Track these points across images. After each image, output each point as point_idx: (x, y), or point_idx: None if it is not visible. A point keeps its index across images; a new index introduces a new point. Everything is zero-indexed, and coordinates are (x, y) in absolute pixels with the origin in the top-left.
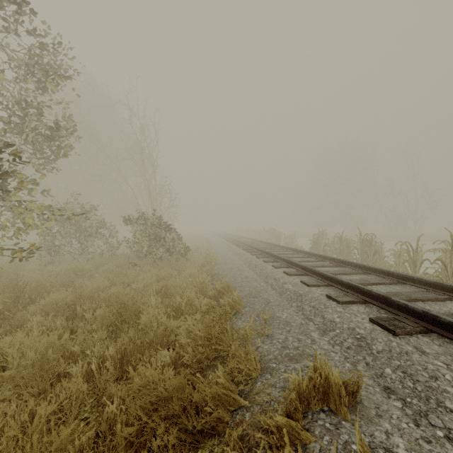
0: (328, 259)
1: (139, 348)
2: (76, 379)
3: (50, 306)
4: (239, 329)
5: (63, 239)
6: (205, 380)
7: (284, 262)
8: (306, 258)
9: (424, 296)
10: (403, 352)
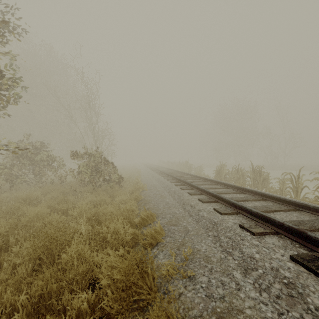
0: (231, 186)
1: (54, 294)
2: None
3: None
4: (161, 264)
5: (19, 171)
6: None
7: (197, 189)
8: (213, 185)
9: None
10: None
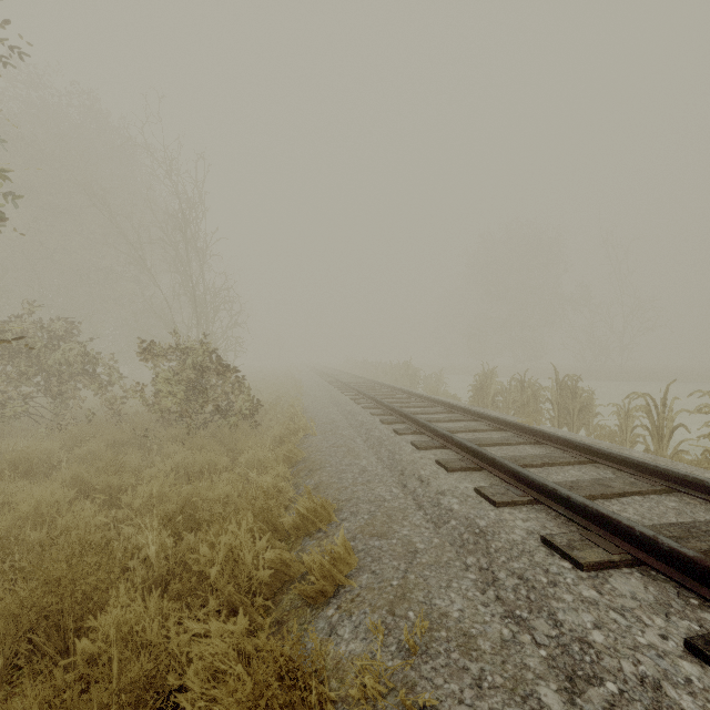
0: (512, 427)
1: None
2: None
3: None
4: (346, 659)
5: (12, 389)
6: None
7: (434, 435)
8: (470, 423)
9: None
10: None
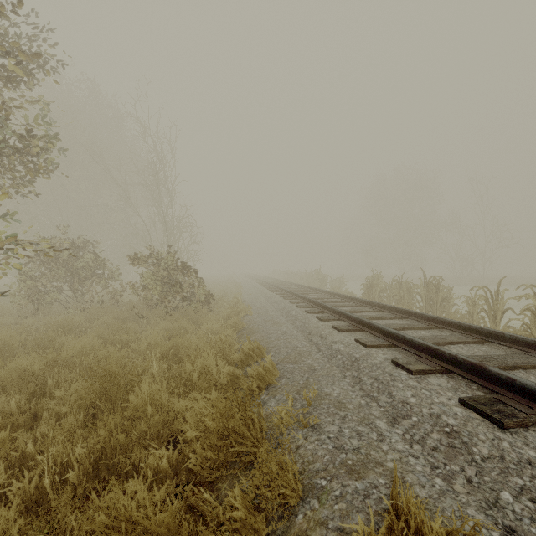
0: (388, 309)
1: (121, 447)
2: (5, 511)
3: (8, 378)
4: (272, 413)
5: (50, 284)
6: (219, 498)
7: (333, 312)
8: (359, 307)
9: (524, 361)
10: (524, 460)
